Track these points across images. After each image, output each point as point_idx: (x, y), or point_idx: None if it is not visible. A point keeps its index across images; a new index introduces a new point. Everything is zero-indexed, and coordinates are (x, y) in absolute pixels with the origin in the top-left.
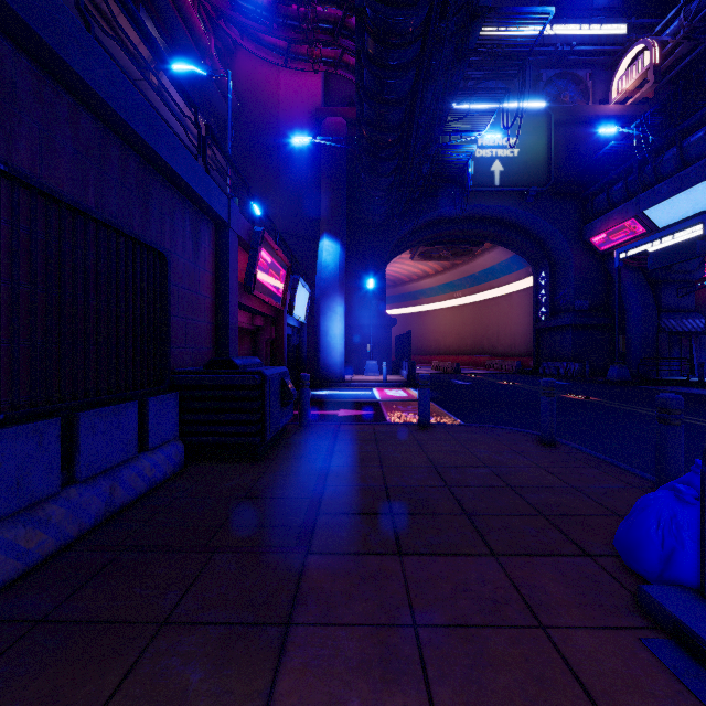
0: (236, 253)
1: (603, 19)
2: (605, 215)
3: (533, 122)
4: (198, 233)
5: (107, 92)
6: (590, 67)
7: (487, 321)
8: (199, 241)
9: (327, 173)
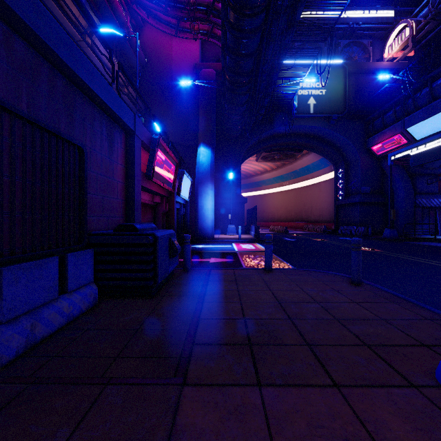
0: (140, 152)
1: (379, 7)
2: (381, 132)
3: (335, 73)
4: (112, 137)
5: (34, 23)
6: (371, 38)
7: (304, 200)
8: (113, 142)
9: (202, 104)
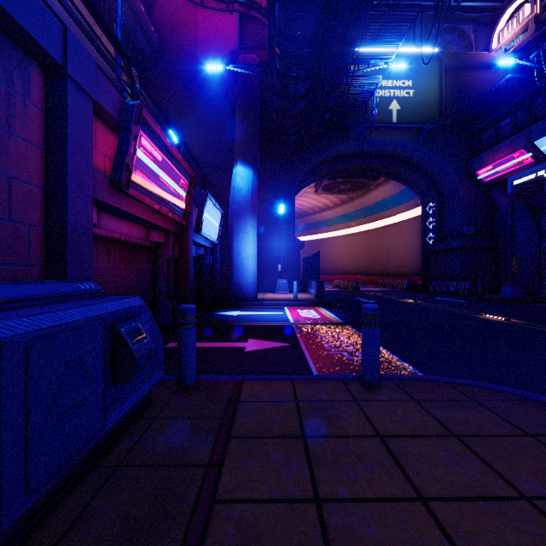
0: (89, 124)
1: None
2: (492, 149)
3: (426, 67)
4: None
5: None
6: (472, 24)
7: (378, 246)
8: None
9: (240, 105)
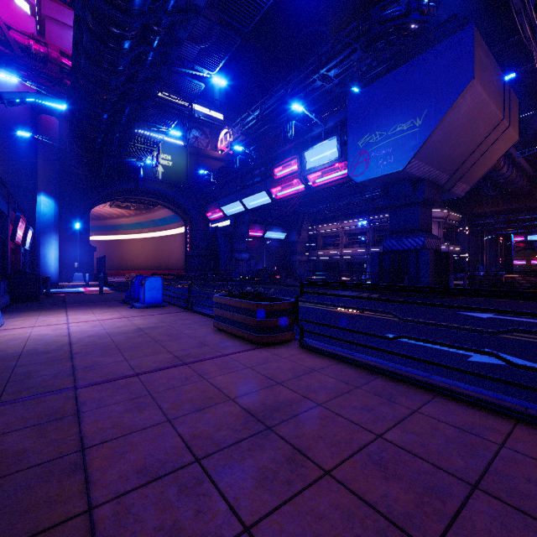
0: (9, 226)
1: (214, 109)
2: (210, 205)
3: (179, 150)
4: None
5: None
6: (211, 127)
7: (163, 249)
8: None
9: (43, 152)
